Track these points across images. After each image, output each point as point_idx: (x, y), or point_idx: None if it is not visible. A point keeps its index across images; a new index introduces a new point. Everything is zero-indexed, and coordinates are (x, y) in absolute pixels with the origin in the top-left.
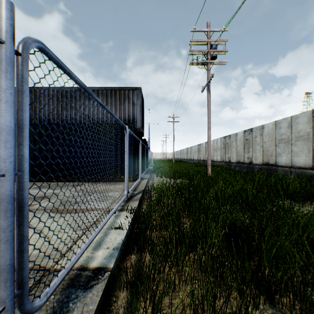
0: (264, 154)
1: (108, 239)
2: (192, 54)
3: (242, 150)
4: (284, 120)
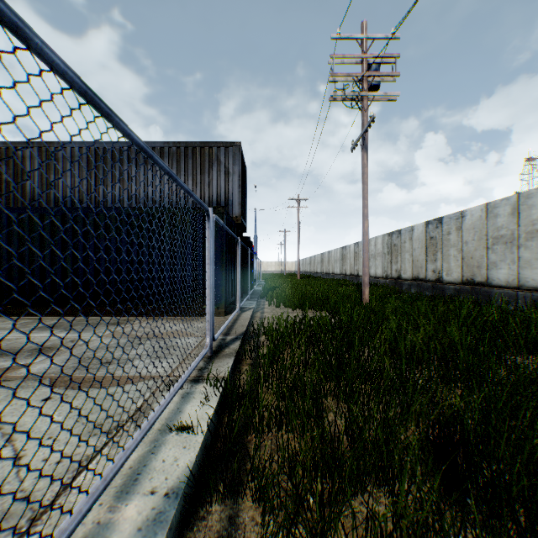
0: (464, 265)
1: (157, 461)
2: (333, 80)
3: (423, 257)
4: (504, 202)
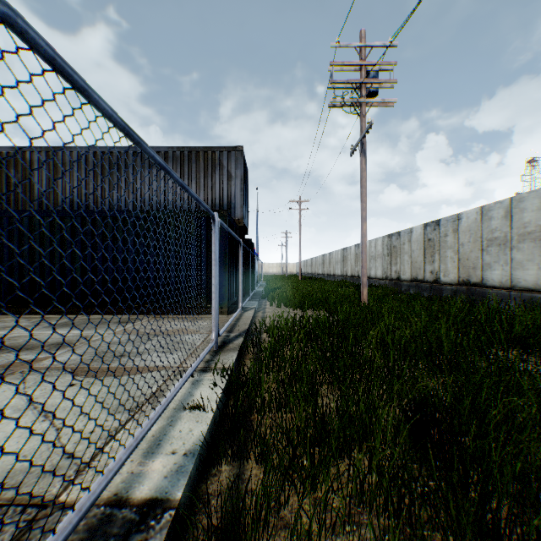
0: (461, 266)
1: (175, 431)
2: (333, 87)
3: (421, 258)
4: (497, 206)
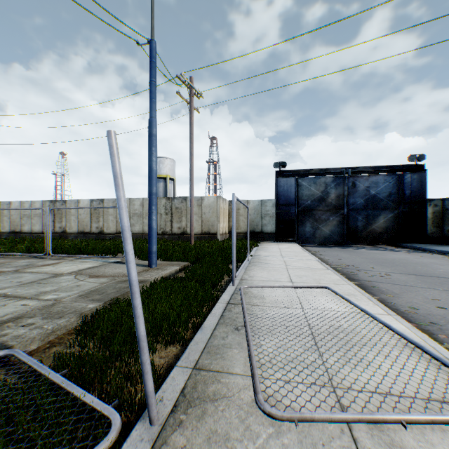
0: (13, 224)
1: None
2: None
3: None
4: (28, 202)
